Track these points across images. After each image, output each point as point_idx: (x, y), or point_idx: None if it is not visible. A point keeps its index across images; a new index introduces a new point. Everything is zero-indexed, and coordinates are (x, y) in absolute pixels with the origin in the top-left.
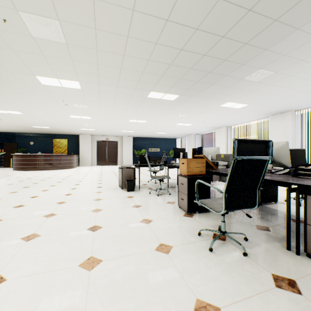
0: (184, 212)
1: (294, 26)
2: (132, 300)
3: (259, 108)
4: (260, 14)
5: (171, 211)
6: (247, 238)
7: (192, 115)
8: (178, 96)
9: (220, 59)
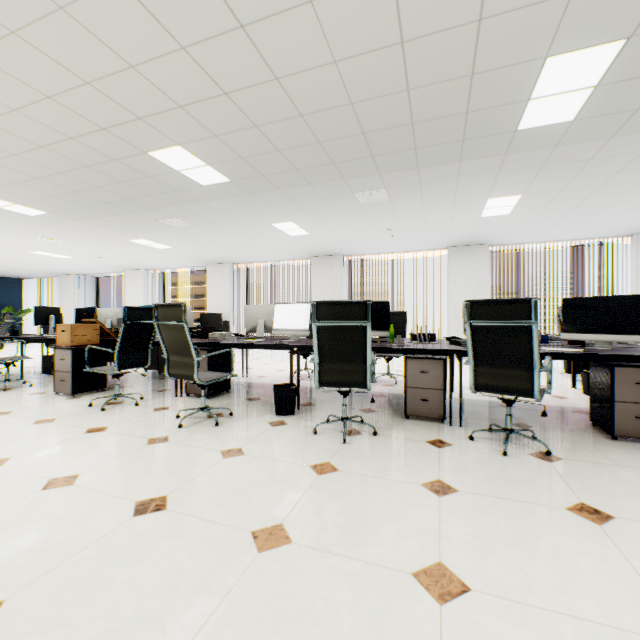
0: (67, 397)
1: (196, 199)
2: (23, 443)
3: (190, 254)
4: (161, 183)
5: (43, 399)
6: (143, 397)
7: (75, 244)
8: (45, 213)
9: (123, 196)
